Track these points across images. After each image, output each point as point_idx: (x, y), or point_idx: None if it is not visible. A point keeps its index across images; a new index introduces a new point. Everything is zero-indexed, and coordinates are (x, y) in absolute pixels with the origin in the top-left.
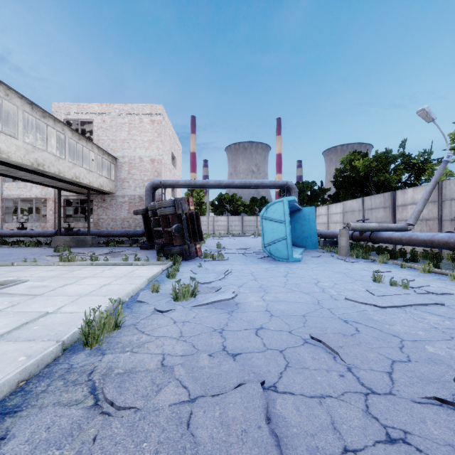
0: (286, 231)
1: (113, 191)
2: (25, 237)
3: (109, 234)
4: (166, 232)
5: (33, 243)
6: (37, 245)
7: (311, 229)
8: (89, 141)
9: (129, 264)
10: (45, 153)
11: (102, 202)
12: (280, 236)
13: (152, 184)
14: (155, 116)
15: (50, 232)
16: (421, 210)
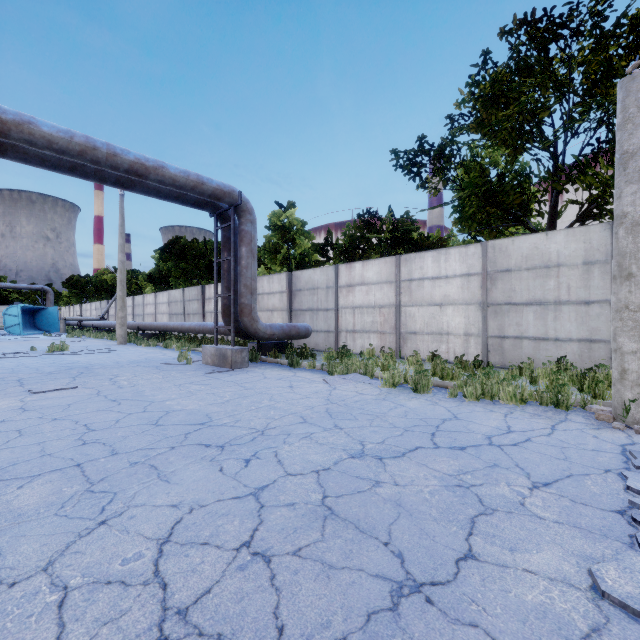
0: (20, 321)
1: None
2: None
3: None
4: None
5: None
6: None
7: (55, 320)
8: None
9: None
10: None
11: None
12: (16, 323)
13: None
14: None
15: None
16: (106, 311)
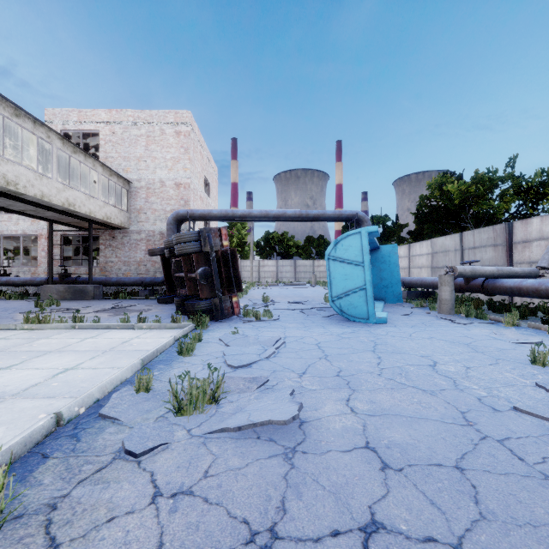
0: (364, 277)
1: (125, 225)
2: (9, 287)
3: (119, 282)
4: (190, 280)
5: (15, 294)
6: (21, 297)
7: (393, 276)
8: (90, 155)
9: (130, 327)
10: (20, 168)
11: (111, 240)
12: (356, 285)
13: (176, 215)
14: (181, 126)
15: (39, 279)
16: None
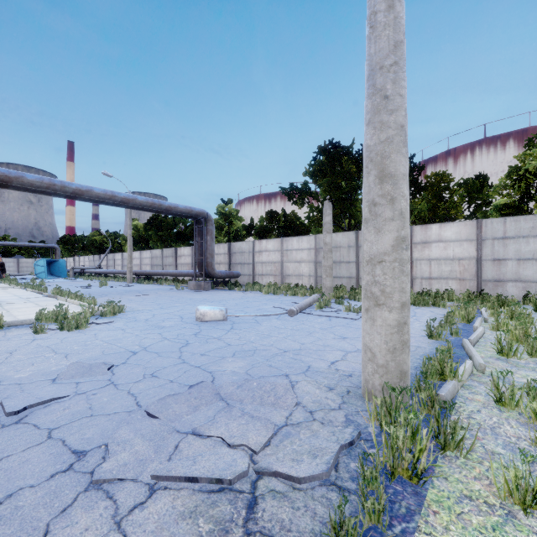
0: (45, 269)
1: None
2: None
3: None
4: None
5: None
6: None
7: (64, 269)
8: None
9: None
10: None
11: None
12: (43, 271)
13: None
14: None
15: None
16: (101, 263)
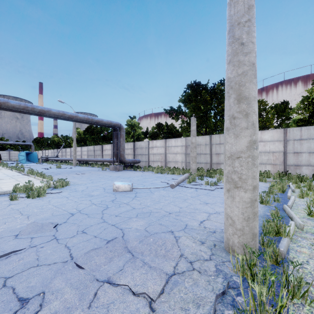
0: (25, 158)
1: None
2: None
3: None
4: None
5: None
6: None
7: (36, 157)
8: None
9: None
10: None
11: None
12: (23, 159)
13: None
14: None
15: None
16: (58, 154)
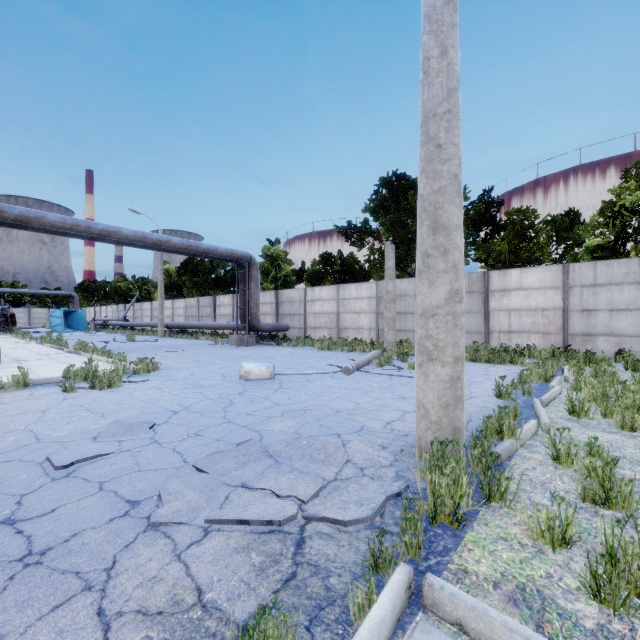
0: (62, 321)
1: None
2: None
3: None
4: None
5: None
6: None
7: (83, 321)
8: None
9: None
10: None
11: None
12: (59, 323)
13: None
14: None
15: None
16: (126, 313)
